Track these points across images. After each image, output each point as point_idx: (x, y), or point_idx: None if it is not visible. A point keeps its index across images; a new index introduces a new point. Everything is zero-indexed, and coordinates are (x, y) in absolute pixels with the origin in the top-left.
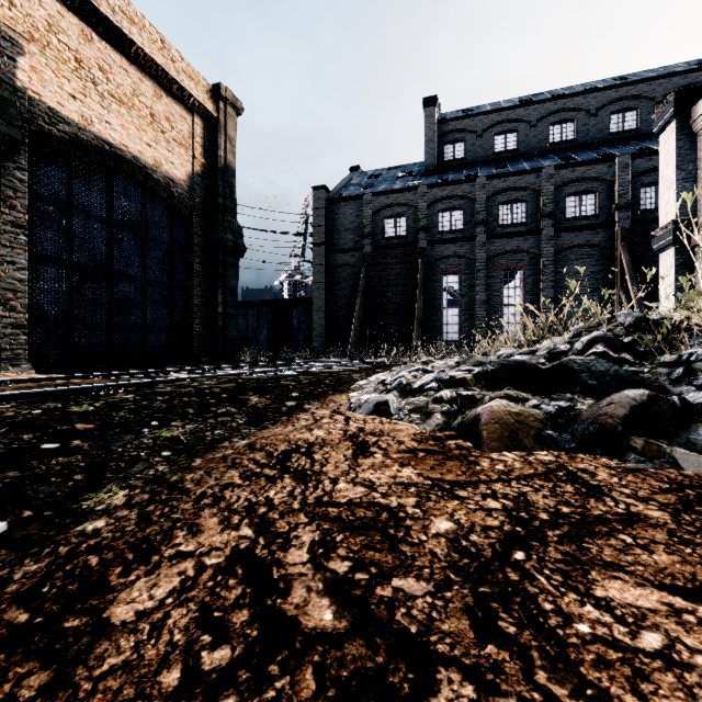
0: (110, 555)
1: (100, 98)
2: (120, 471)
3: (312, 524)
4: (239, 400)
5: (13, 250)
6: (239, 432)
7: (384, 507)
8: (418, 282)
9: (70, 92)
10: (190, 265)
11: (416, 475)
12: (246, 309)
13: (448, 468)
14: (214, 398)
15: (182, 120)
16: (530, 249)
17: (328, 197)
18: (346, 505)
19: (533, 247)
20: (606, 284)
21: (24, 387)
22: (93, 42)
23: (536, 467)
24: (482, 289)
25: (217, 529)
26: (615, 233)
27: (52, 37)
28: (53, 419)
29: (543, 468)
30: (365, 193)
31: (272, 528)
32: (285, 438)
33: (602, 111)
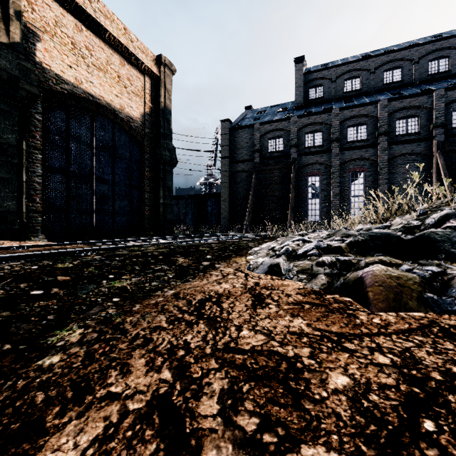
0: (54, 392)
1: (86, 67)
2: (81, 312)
3: (221, 371)
4: (170, 261)
5: (34, 164)
6: (169, 284)
7: (282, 356)
8: (291, 181)
9: (68, 64)
10: (142, 173)
11: (305, 325)
12: (178, 201)
13: (331, 320)
14: (153, 259)
15: (137, 79)
16: (370, 157)
17: (231, 127)
18: (249, 352)
19: (372, 156)
20: (426, 180)
21: (35, 250)
22: (82, 31)
23: (410, 322)
24: (335, 185)
25: (143, 370)
26: (433, 144)
27: (57, 30)
28: (43, 273)
29: (416, 324)
30: (255, 123)
31: (188, 372)
32: (201, 289)
33: (423, 59)
